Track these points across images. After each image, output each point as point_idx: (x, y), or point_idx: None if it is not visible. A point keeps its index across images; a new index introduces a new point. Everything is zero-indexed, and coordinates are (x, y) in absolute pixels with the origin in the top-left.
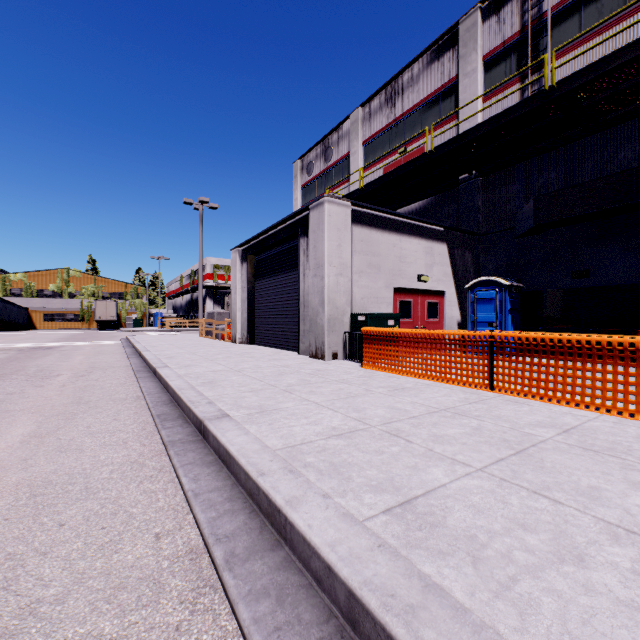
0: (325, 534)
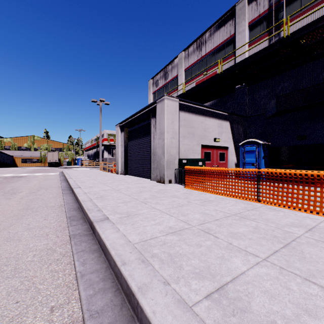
0: (165, 321)
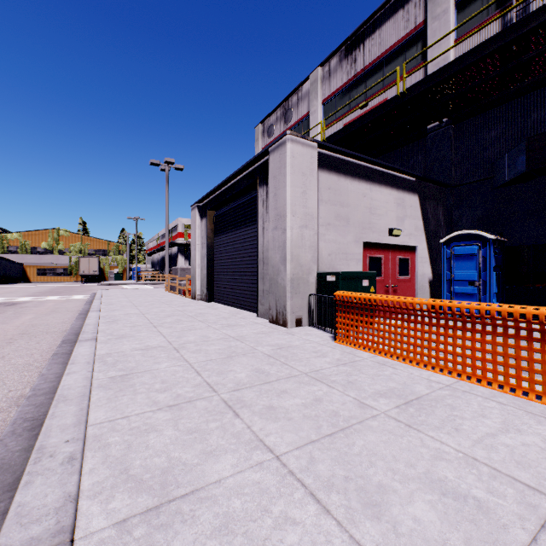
0: None
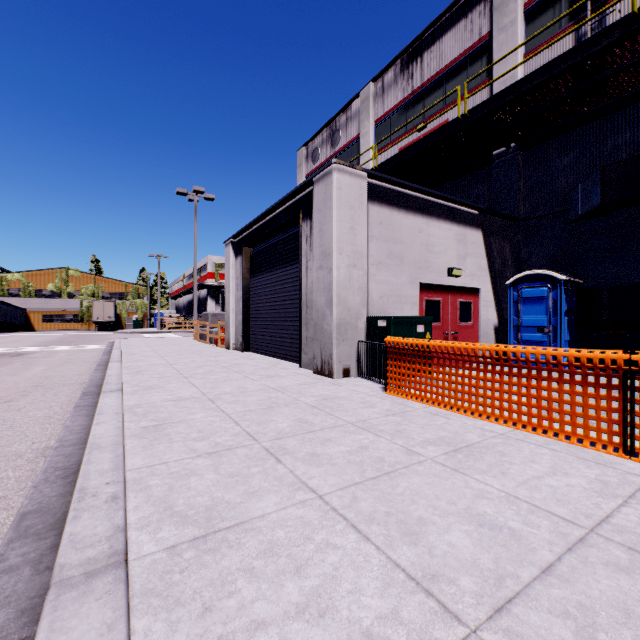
0: None
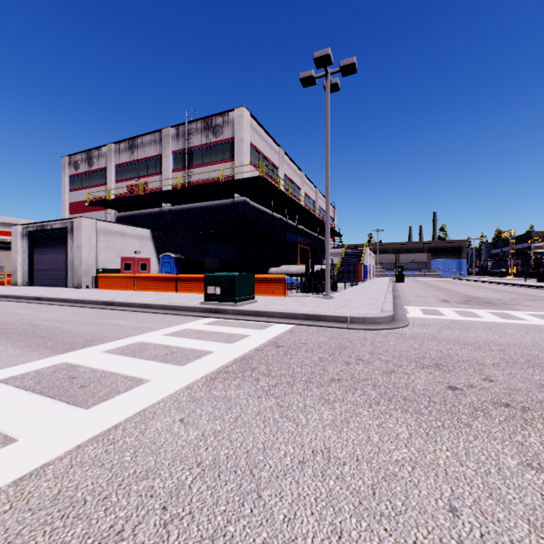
0: (73, 298)
